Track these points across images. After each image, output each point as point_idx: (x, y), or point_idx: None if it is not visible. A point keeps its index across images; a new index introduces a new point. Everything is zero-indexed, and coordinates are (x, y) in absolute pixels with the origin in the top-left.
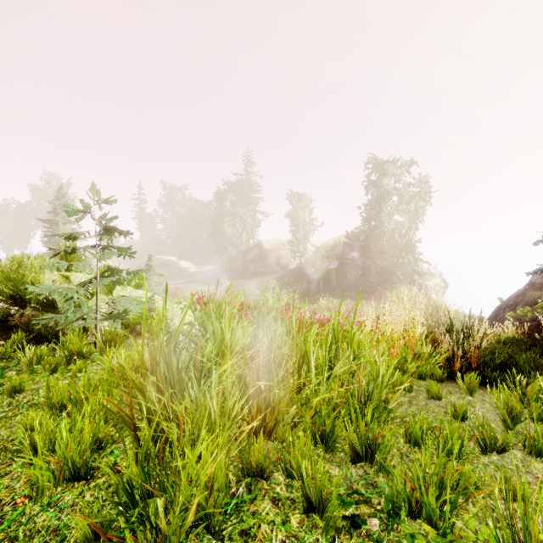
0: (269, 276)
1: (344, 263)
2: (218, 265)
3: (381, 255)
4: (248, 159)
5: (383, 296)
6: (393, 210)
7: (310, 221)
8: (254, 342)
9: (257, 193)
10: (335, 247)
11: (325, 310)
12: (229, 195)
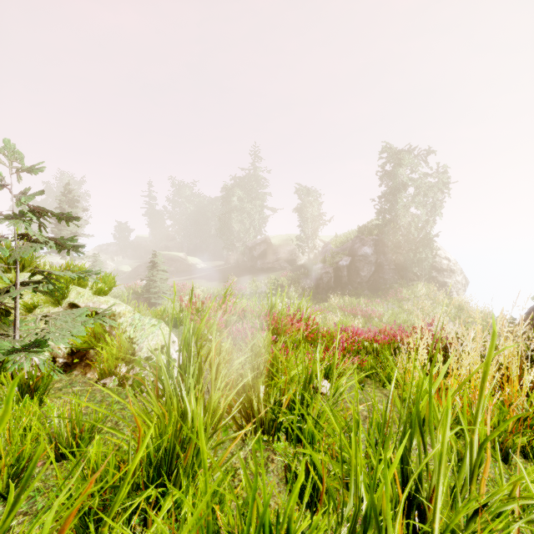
0: (277, 272)
1: (355, 259)
2: (226, 261)
3: (396, 251)
4: (255, 153)
5: (399, 294)
6: (409, 203)
7: (318, 215)
8: (251, 394)
9: (265, 188)
10: (346, 242)
11: (336, 309)
12: (236, 190)
